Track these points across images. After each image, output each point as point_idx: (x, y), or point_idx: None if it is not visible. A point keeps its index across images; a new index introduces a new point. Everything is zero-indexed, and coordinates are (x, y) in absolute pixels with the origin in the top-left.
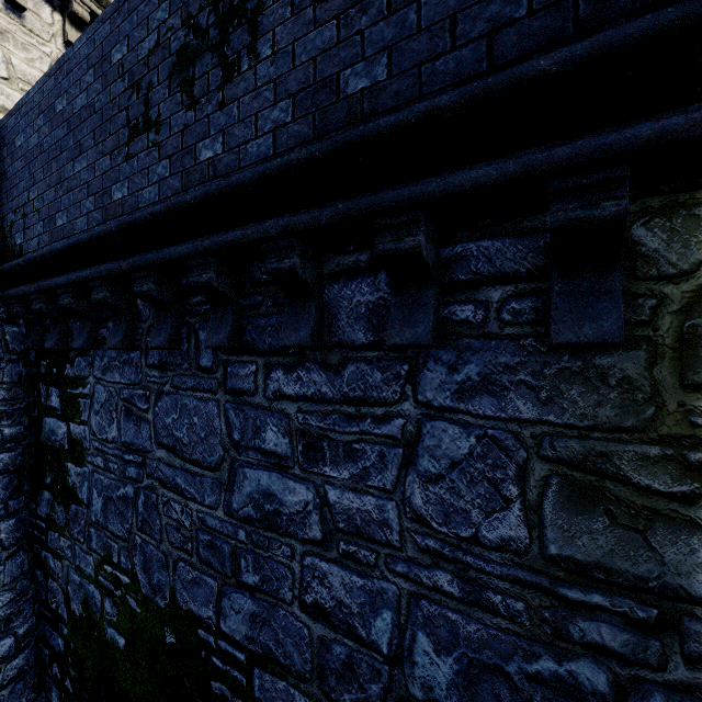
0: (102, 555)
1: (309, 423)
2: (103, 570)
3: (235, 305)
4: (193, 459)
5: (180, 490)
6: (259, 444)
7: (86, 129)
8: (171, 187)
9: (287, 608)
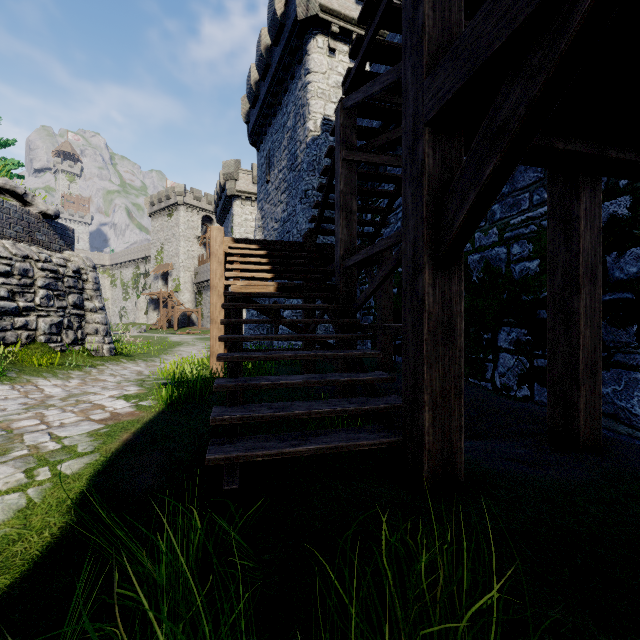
0: None
1: None
2: None
3: None
4: None
5: None
6: None
7: None
8: None
9: None
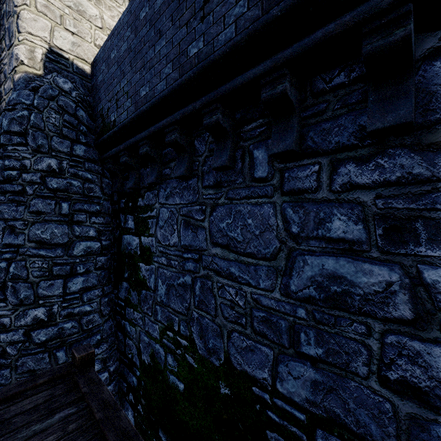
0: (165, 324)
1: (393, 207)
2: (166, 335)
3: (297, 116)
4: (247, 252)
5: (234, 277)
6: (323, 234)
7: (164, 18)
8: (249, 18)
9: (361, 381)
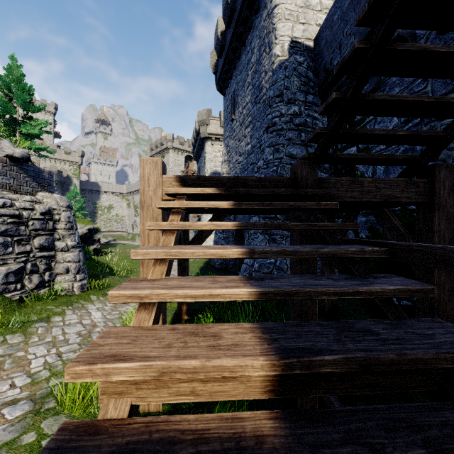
0: None
1: None
2: None
3: None
4: None
5: None
6: None
7: None
8: None
9: None
